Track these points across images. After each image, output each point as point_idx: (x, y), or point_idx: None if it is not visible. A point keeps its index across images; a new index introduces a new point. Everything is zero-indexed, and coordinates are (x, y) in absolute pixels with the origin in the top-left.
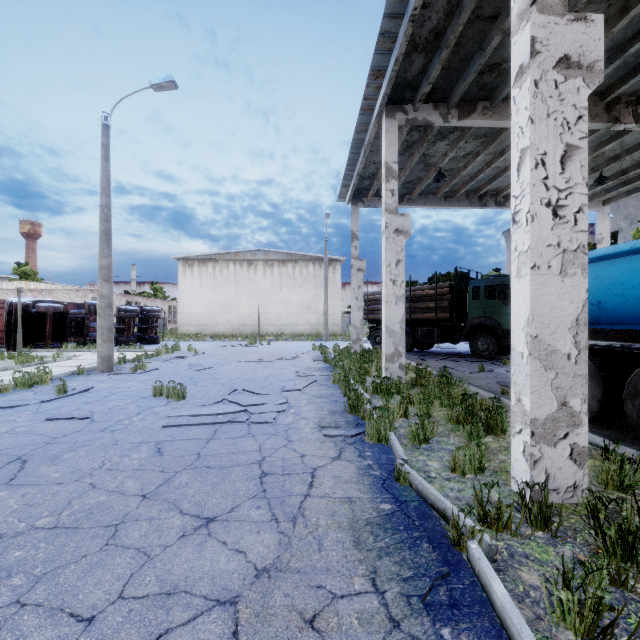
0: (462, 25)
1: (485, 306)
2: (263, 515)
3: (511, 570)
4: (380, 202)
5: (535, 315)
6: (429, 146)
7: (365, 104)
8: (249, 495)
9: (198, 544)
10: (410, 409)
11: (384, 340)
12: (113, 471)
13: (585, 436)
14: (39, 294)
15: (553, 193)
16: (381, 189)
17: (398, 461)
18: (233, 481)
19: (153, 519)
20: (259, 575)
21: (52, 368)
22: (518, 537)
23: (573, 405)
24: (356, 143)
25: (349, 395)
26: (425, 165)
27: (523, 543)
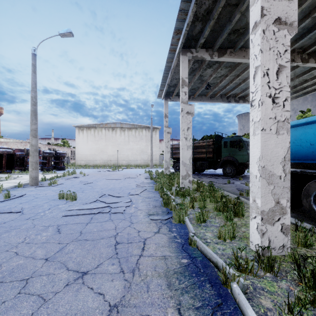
0: (221, 7)
1: (230, 151)
2: (115, 269)
3: (255, 298)
4: (178, 99)
5: (263, 155)
6: (203, 71)
7: (171, 47)
8: (108, 256)
9: (76, 290)
10: (195, 204)
11: (181, 168)
12: (30, 244)
13: (288, 219)
14: (0, 144)
15: (272, 90)
16: (179, 92)
17: (190, 234)
18: (99, 248)
19: (50, 274)
20: (111, 310)
21: (4, 184)
22: (257, 277)
23: (282, 203)
24: (167, 68)
25: (163, 197)
26: (201, 80)
27: (260, 281)
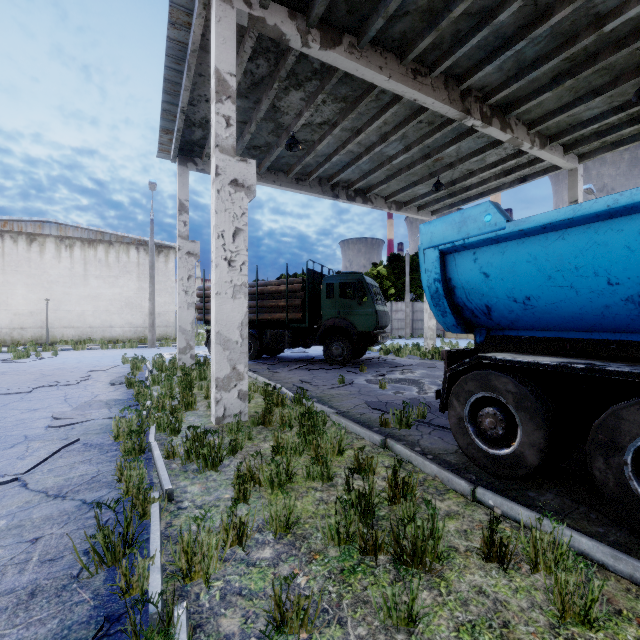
0: None
1: (340, 306)
2: None
3: None
4: None
5: None
6: (281, 94)
7: None
8: None
9: None
10: (252, 501)
11: (214, 355)
12: None
13: None
14: None
15: None
16: None
17: None
18: None
19: None
20: None
21: None
22: None
23: None
24: (174, 49)
25: (124, 486)
26: (275, 125)
27: None
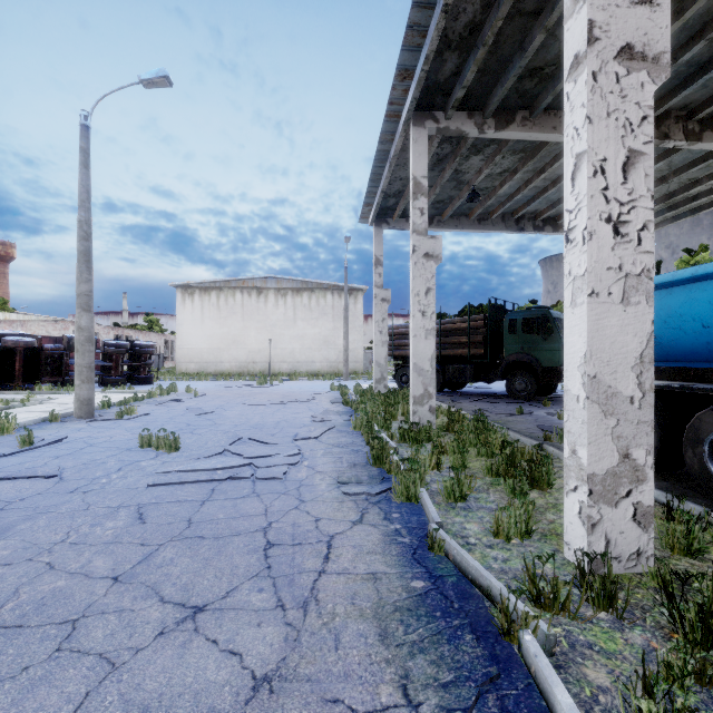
0: (501, 20)
1: (523, 341)
2: (266, 601)
3: (573, 666)
4: (407, 224)
5: (593, 351)
6: (462, 161)
7: (391, 109)
8: (250, 574)
9: (180, 645)
10: (443, 459)
11: (412, 379)
12: (79, 545)
13: (650, 493)
14: (9, 326)
15: (614, 206)
16: (408, 209)
17: (431, 525)
18: (231, 555)
19: (124, 611)
20: (258, 687)
21: (19, 414)
22: (578, 620)
23: (637, 457)
24: (380, 155)
25: (372, 444)
26: (457, 183)
27: (584, 628)
